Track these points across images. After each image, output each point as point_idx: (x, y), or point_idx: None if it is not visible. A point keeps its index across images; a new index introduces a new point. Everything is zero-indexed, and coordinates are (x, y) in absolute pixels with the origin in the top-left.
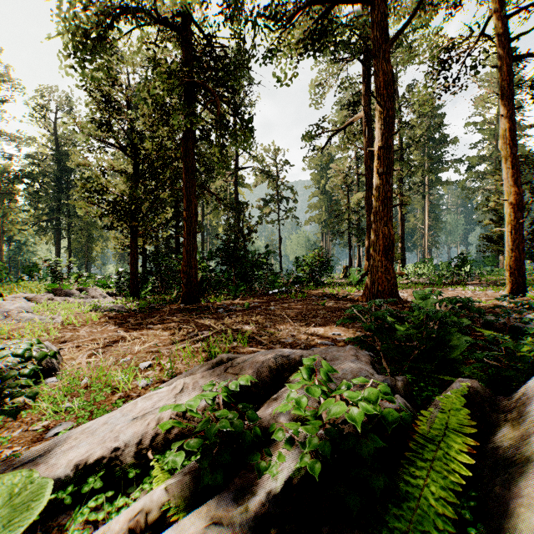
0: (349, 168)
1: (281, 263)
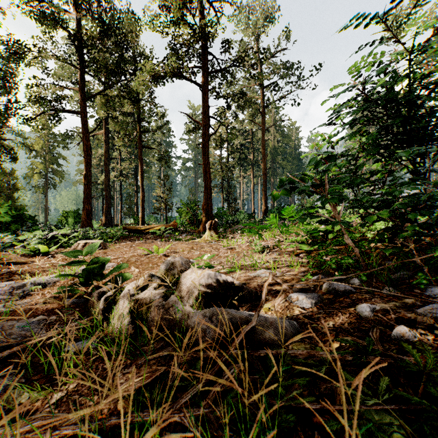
0: (102, 155)
1: (47, 217)
